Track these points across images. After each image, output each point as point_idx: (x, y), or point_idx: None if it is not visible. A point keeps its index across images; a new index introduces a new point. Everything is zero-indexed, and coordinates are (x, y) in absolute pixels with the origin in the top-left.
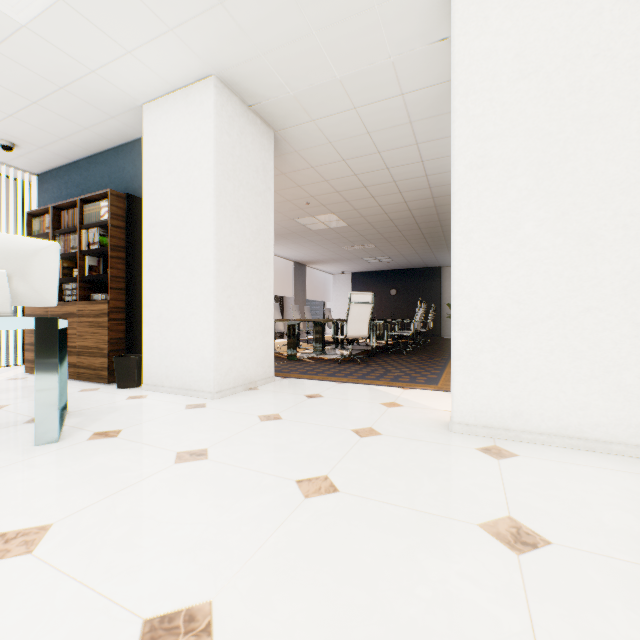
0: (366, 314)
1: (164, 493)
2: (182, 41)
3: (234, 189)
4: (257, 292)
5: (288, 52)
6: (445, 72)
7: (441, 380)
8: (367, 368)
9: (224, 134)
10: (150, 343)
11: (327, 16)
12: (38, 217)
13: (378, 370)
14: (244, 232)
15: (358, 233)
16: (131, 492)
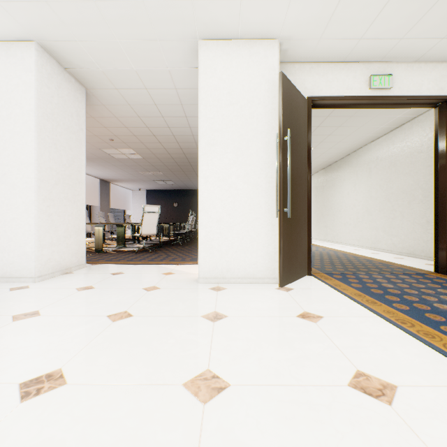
0: (155, 219)
1: (10, 336)
2: (7, 12)
3: (53, 127)
4: (72, 203)
5: (99, 45)
6: None
7: None
8: (155, 255)
9: (44, 86)
10: None
11: (127, 35)
12: None
13: (163, 255)
14: (61, 159)
15: (150, 164)
16: None
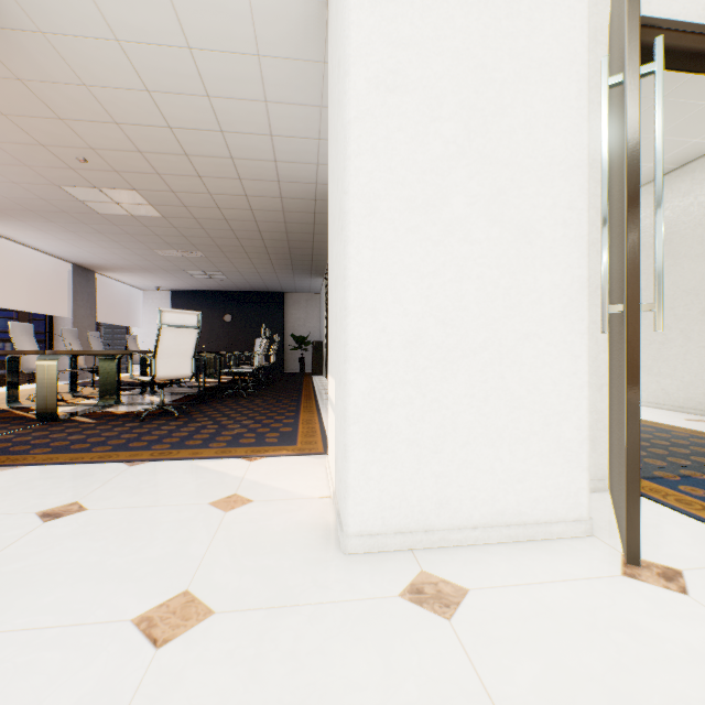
0: (189, 343)
1: None
2: None
3: None
4: None
5: None
6: None
7: (300, 435)
8: (190, 425)
9: None
10: None
11: None
12: None
13: (208, 427)
14: None
15: (179, 232)
16: None
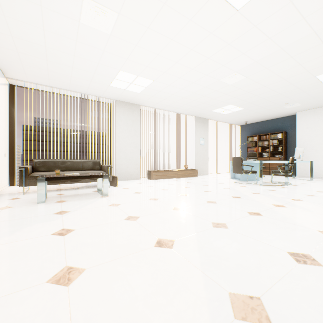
0: None
1: None
2: None
3: None
4: None
5: None
6: None
7: None
8: None
9: None
10: (299, 166)
11: None
12: (250, 137)
13: None
14: None
15: None
16: None
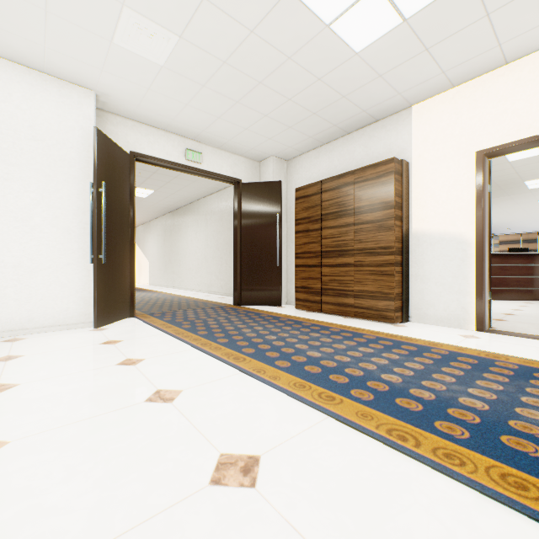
0: None
1: None
2: None
3: None
4: None
5: None
6: None
7: None
8: None
9: None
10: None
11: None
12: None
13: None
14: None
15: None
16: None
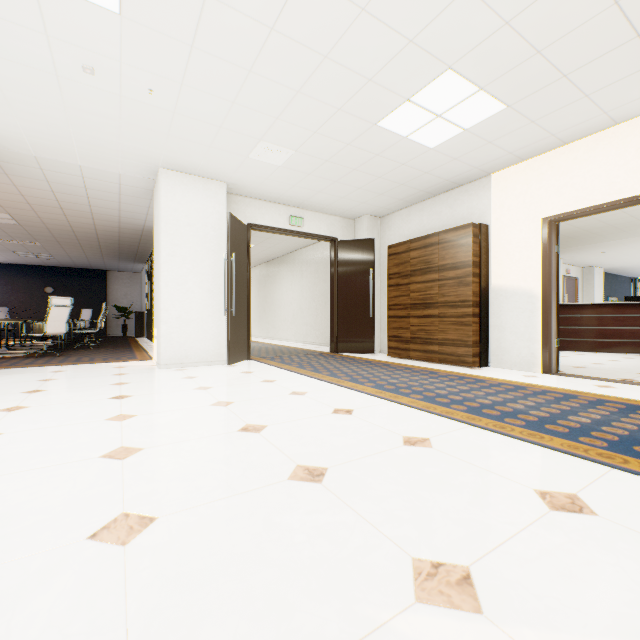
0: (65, 315)
1: (53, 395)
2: None
3: None
4: None
5: (50, 145)
6: (149, 187)
7: (139, 357)
8: (72, 358)
9: None
10: None
11: (90, 149)
12: None
13: (85, 357)
14: None
15: (28, 232)
16: (33, 398)
